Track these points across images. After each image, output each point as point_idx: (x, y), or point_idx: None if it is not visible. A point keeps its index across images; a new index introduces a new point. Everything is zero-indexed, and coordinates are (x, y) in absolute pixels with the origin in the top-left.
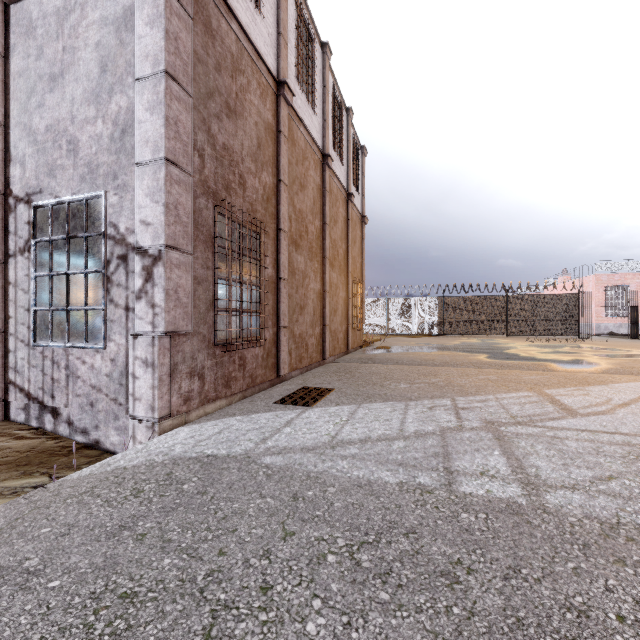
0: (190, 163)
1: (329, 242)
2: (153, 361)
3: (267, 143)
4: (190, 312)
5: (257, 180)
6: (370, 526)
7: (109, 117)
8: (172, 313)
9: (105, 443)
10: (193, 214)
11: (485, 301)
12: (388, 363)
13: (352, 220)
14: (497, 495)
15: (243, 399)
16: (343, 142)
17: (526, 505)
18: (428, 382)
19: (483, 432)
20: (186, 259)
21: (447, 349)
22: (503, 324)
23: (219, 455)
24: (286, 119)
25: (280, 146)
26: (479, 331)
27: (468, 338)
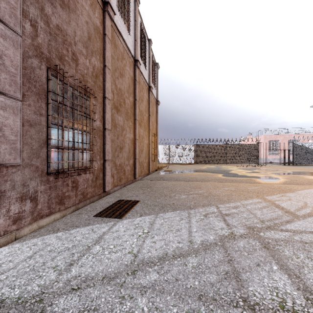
0: (19, 25)
1: (138, 111)
2: None
3: (96, 39)
4: (19, 148)
5: (88, 61)
6: None
7: None
8: None
9: None
10: (24, 69)
11: (216, 147)
12: (171, 180)
13: (151, 101)
14: None
15: (76, 210)
16: (146, 57)
17: None
18: (197, 193)
19: (251, 240)
20: (14, 103)
21: (201, 171)
22: (225, 158)
23: (7, 300)
24: (110, 28)
25: (105, 43)
26: (213, 161)
27: (209, 165)
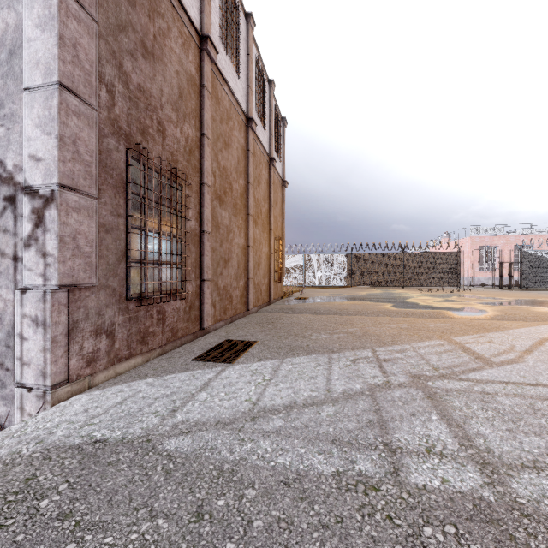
0: (94, 95)
1: (253, 201)
2: (44, 319)
3: (189, 95)
4: (94, 263)
5: (178, 130)
6: None
7: None
8: (69, 263)
9: None
10: (99, 154)
11: (386, 258)
12: (307, 313)
13: (274, 183)
14: (456, 487)
15: (162, 354)
16: (266, 111)
17: (496, 503)
18: (346, 332)
19: (412, 389)
20: (89, 203)
21: (357, 299)
22: (400, 277)
23: (110, 439)
24: (210, 75)
25: (203, 100)
26: (381, 283)
27: (372, 289)
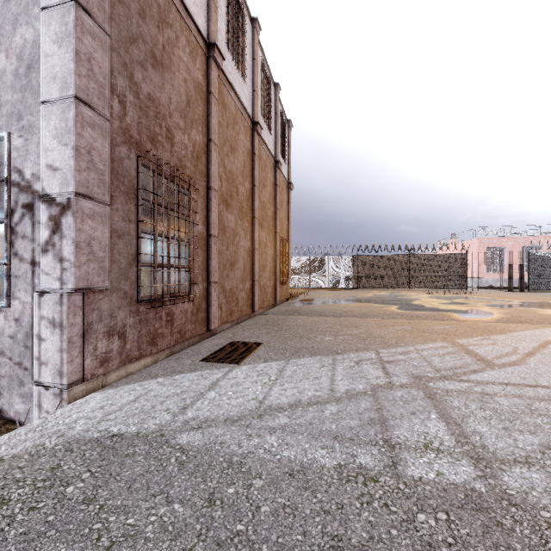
0: (107, 107)
1: (258, 204)
2: (61, 321)
3: (197, 102)
4: (107, 267)
5: (186, 136)
6: (307, 548)
7: (13, 51)
8: (84, 268)
9: (9, 412)
10: (112, 163)
11: (392, 259)
12: (312, 315)
13: (279, 185)
14: (450, 479)
15: (171, 355)
16: (271, 114)
17: (487, 494)
18: (351, 334)
19: (414, 390)
20: (102, 210)
21: (362, 301)
22: (406, 279)
23: (126, 434)
24: (216, 81)
25: (210, 106)
26: (387, 285)
27: (378, 291)
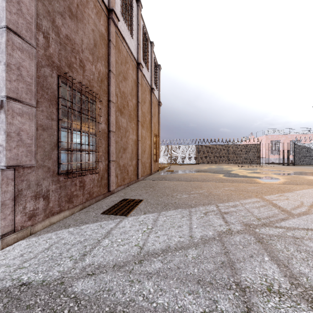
0: (34, 38)
1: (141, 113)
2: None
3: (101, 45)
4: (34, 150)
5: (94, 67)
6: None
7: None
8: (14, 151)
9: None
10: (38, 78)
11: (218, 147)
12: (173, 180)
13: (153, 103)
14: None
15: (83, 208)
16: (148, 60)
17: None
18: (198, 193)
19: (247, 235)
20: (29, 110)
21: (202, 171)
22: (226, 158)
23: (33, 282)
24: (114, 34)
25: (110, 49)
26: (215, 162)
27: (210, 165)
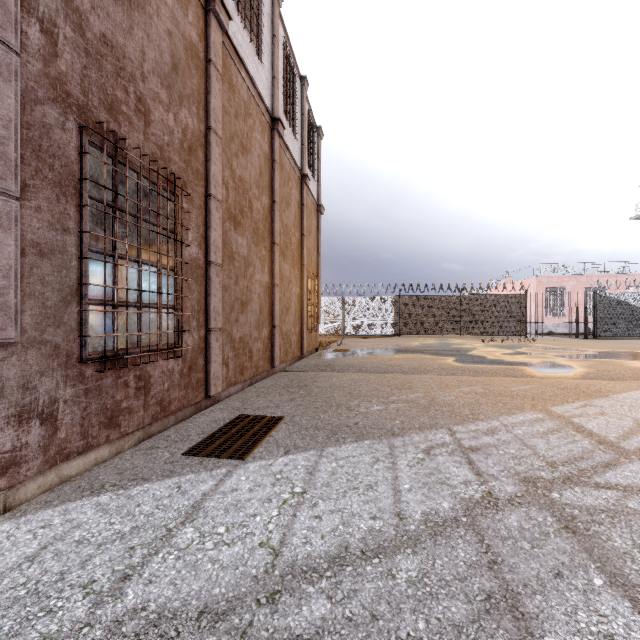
0: (12, 28)
1: (280, 226)
2: None
3: (189, 70)
4: (12, 304)
5: (171, 116)
6: None
7: None
8: None
9: None
10: (26, 129)
11: (440, 301)
12: (350, 370)
13: (307, 207)
14: None
15: (145, 438)
16: (297, 114)
17: None
18: (406, 400)
19: (534, 510)
20: (0, 204)
21: (410, 351)
22: (457, 324)
23: None
24: (219, 48)
25: (210, 81)
26: (434, 331)
27: (425, 338)
